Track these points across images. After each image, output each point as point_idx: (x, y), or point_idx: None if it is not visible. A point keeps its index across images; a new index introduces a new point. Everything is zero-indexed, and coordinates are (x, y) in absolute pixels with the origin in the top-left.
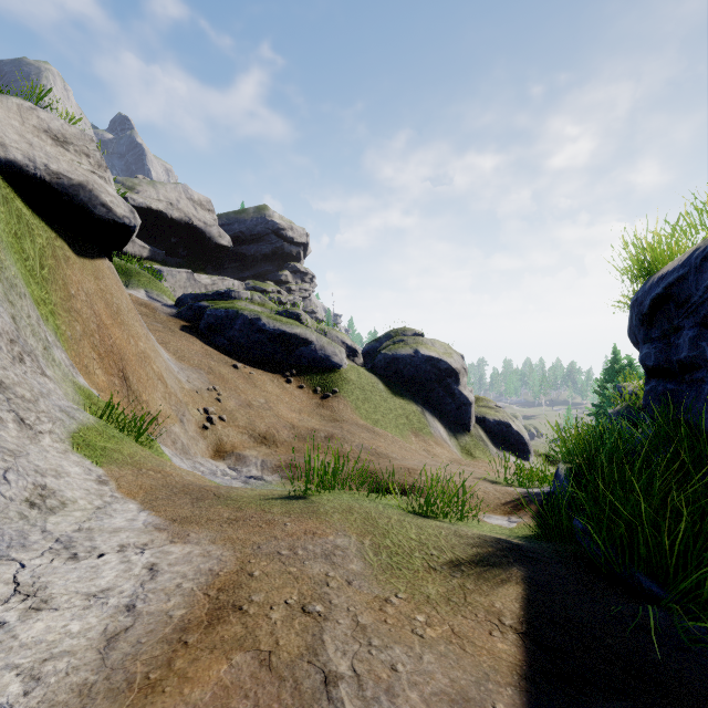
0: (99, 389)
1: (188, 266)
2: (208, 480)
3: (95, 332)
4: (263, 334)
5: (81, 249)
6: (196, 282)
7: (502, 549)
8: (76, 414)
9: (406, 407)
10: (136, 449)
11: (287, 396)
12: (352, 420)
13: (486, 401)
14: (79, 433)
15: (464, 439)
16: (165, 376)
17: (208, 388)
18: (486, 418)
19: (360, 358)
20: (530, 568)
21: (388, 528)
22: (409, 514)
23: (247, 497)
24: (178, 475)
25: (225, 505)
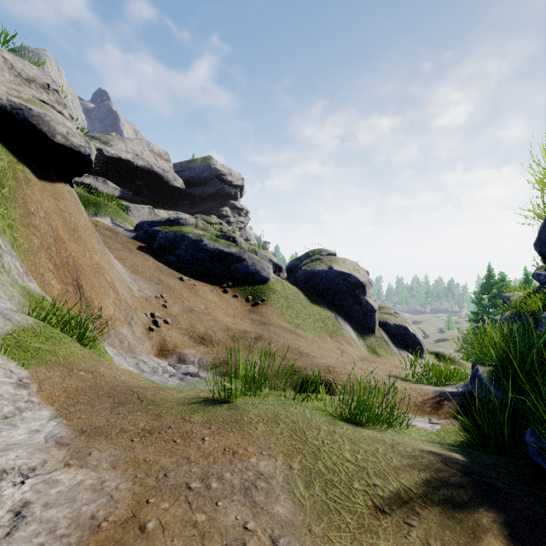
0: (52, 295)
1: (150, 203)
2: (144, 379)
3: (52, 245)
4: (205, 253)
5: (42, 174)
6: (156, 216)
7: (454, 474)
8: (14, 316)
9: (322, 313)
10: (74, 350)
11: (223, 303)
12: (278, 324)
13: (386, 308)
14: (12, 334)
15: (369, 340)
16: (117, 285)
17: (156, 296)
18: (387, 323)
19: (284, 274)
20: (500, 507)
21: (319, 443)
22: (338, 422)
23: (170, 401)
24: (111, 375)
25: (145, 410)
